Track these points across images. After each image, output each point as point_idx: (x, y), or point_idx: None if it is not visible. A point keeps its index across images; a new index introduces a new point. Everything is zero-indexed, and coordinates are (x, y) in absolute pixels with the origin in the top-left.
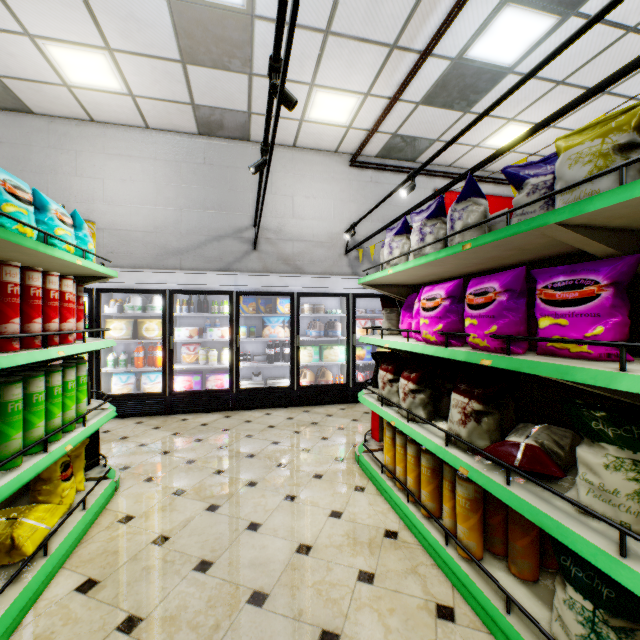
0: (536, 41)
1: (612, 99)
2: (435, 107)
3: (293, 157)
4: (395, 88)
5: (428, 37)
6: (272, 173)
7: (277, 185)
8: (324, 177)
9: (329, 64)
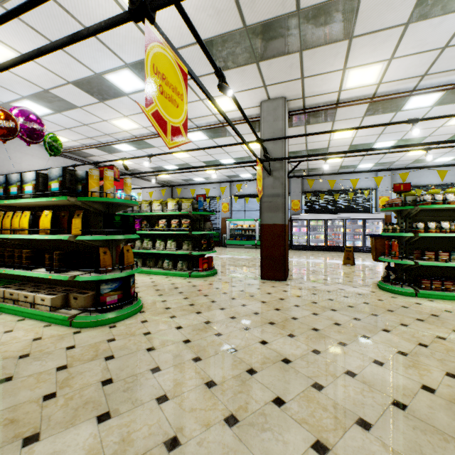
0: (132, 150)
1: (152, 163)
2: (99, 150)
3: (21, 143)
4: (86, 143)
5: (102, 140)
6: (8, 149)
7: (11, 156)
8: (39, 157)
9: (63, 132)
